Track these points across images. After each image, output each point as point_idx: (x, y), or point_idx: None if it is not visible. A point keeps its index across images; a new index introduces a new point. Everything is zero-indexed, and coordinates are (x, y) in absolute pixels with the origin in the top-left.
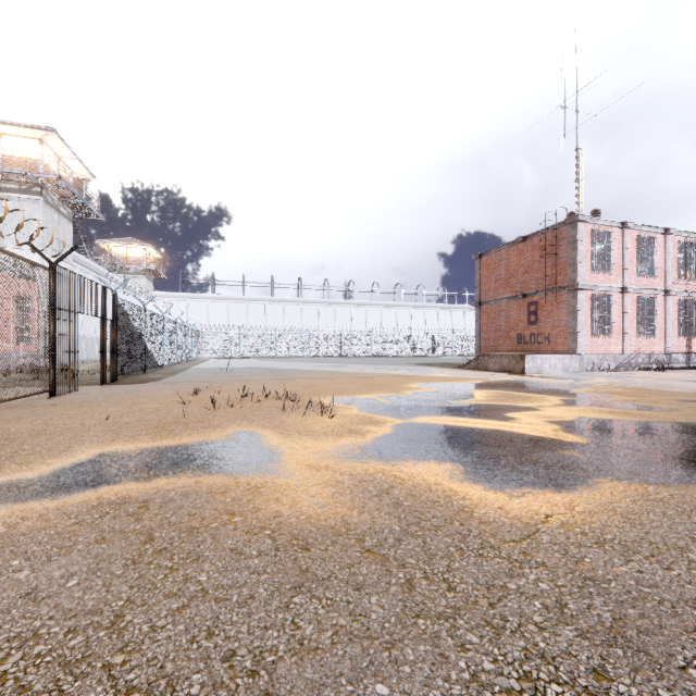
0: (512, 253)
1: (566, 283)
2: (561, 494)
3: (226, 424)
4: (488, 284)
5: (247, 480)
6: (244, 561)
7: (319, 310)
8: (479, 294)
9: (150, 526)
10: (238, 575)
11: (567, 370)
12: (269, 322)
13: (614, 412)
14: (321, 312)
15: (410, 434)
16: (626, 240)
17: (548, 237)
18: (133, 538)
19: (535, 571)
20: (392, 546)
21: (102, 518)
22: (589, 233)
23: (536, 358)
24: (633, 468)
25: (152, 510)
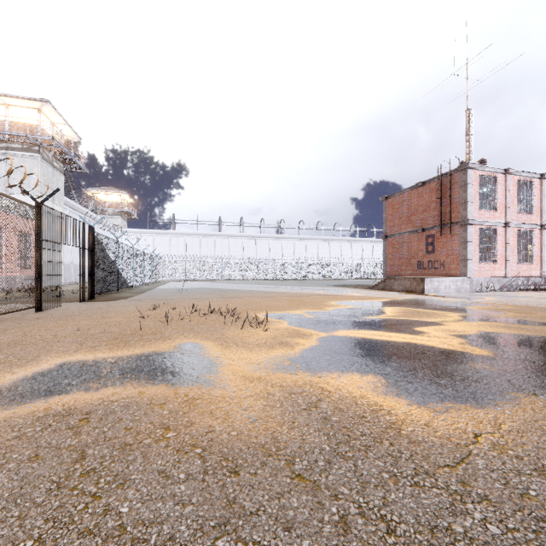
0: (413, 196)
1: (458, 219)
2: (484, 409)
3: (175, 336)
4: (393, 221)
5: (186, 391)
6: (170, 487)
7: (256, 243)
8: (385, 229)
9: (85, 442)
10: (162, 506)
11: (459, 290)
12: (217, 252)
13: (510, 327)
14: (258, 244)
15: (333, 346)
16: (509, 184)
17: (443, 182)
18: (65, 456)
19: (479, 507)
20: (322, 470)
21: (43, 431)
22: (478, 178)
23: (434, 280)
24: (545, 382)
25: (92, 423)
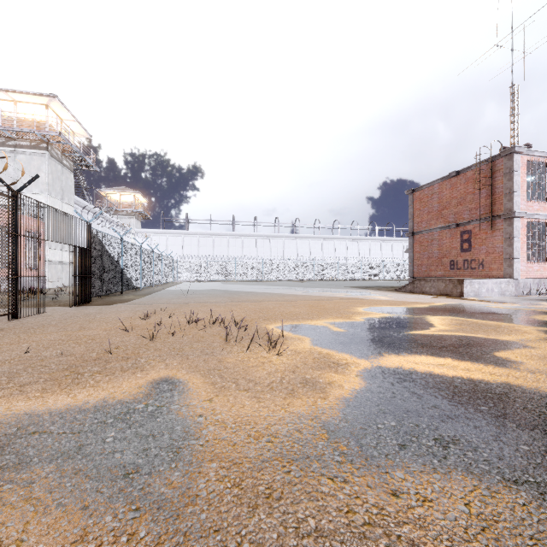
0: (445, 187)
1: (501, 212)
2: None
3: (152, 364)
4: (421, 216)
5: (99, 546)
6: None
7: (271, 242)
8: (411, 225)
9: None
10: None
11: (503, 294)
12: (230, 252)
13: None
14: (272, 244)
15: (390, 392)
16: None
17: (482, 170)
18: None
19: None
20: None
21: None
22: (525, 164)
23: (474, 282)
24: None
25: None
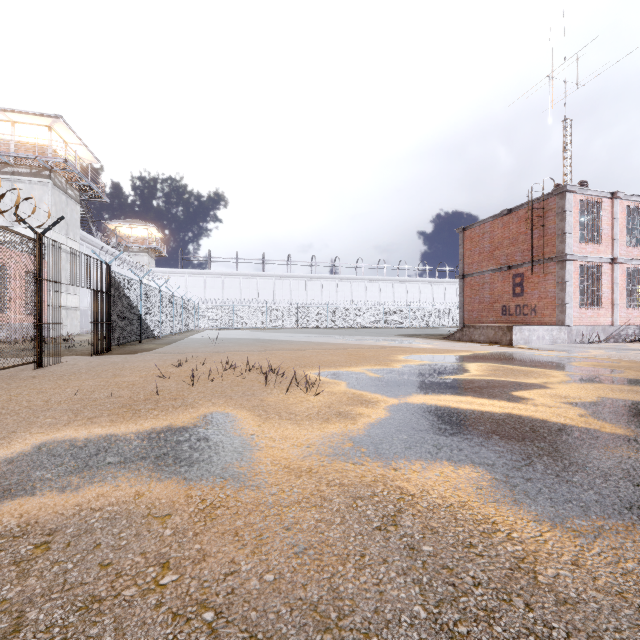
0: (497, 226)
1: (553, 254)
2: None
3: (200, 403)
4: (472, 257)
5: (203, 492)
6: None
7: (307, 284)
8: (462, 267)
9: (31, 593)
10: None
11: (555, 341)
12: (260, 296)
13: (639, 391)
14: (309, 286)
15: (409, 419)
16: (616, 211)
17: (534, 209)
18: None
19: None
20: None
21: None
22: (578, 203)
23: (524, 329)
24: None
25: (52, 552)
